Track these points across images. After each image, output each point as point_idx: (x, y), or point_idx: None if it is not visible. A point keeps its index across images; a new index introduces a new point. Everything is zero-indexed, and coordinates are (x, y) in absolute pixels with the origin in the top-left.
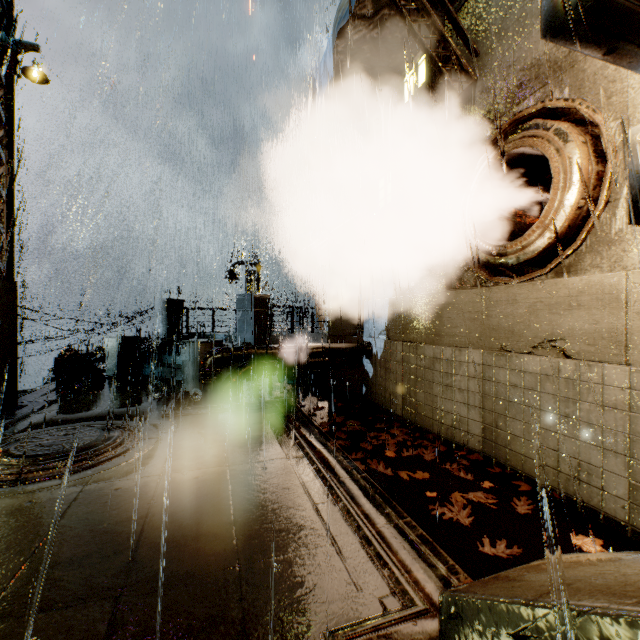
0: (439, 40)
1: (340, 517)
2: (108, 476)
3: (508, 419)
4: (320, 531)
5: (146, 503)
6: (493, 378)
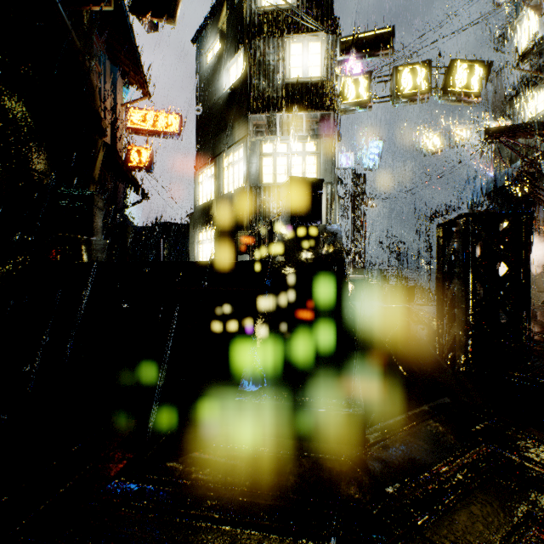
0: (532, 188)
1: None
2: None
3: None
4: None
5: None
6: None
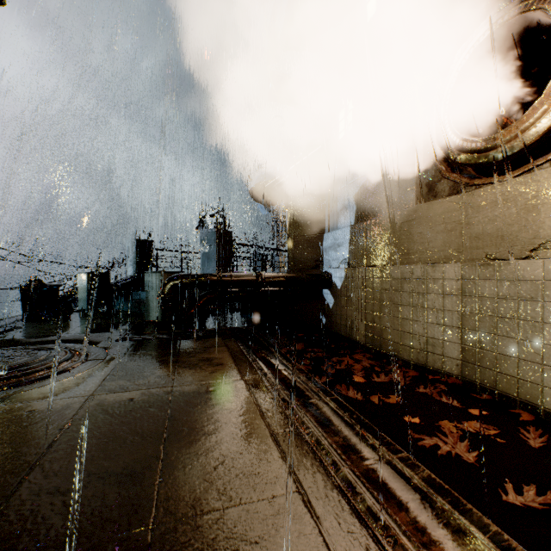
0: None
1: (307, 450)
2: (28, 396)
3: (497, 337)
4: (280, 470)
5: (57, 428)
6: (476, 292)
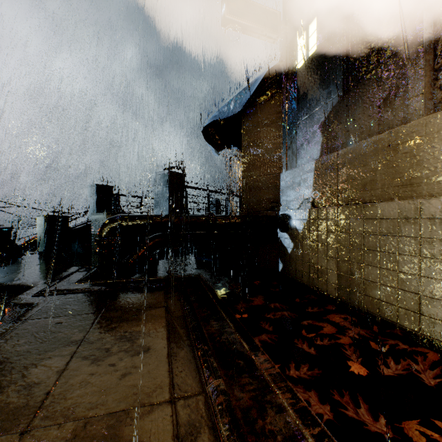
0: None
1: None
2: None
3: None
4: None
5: None
6: None
